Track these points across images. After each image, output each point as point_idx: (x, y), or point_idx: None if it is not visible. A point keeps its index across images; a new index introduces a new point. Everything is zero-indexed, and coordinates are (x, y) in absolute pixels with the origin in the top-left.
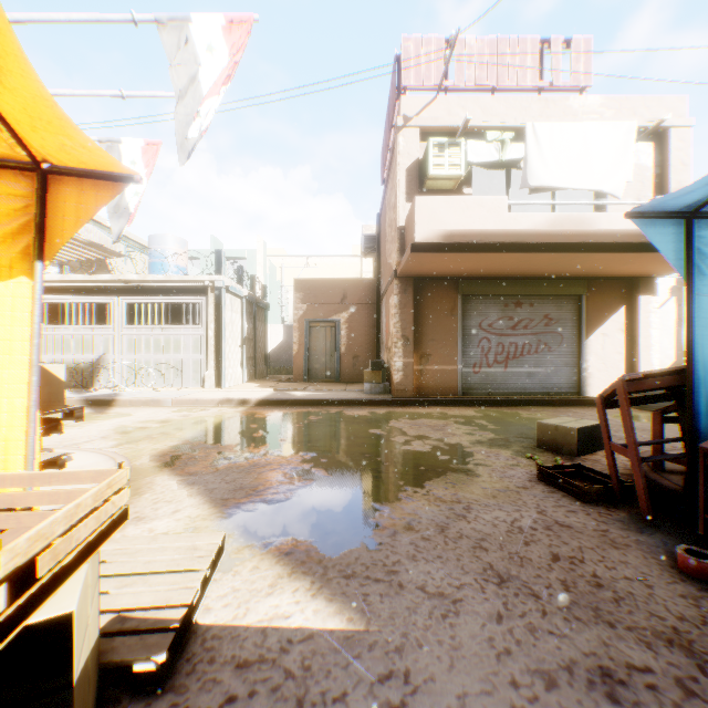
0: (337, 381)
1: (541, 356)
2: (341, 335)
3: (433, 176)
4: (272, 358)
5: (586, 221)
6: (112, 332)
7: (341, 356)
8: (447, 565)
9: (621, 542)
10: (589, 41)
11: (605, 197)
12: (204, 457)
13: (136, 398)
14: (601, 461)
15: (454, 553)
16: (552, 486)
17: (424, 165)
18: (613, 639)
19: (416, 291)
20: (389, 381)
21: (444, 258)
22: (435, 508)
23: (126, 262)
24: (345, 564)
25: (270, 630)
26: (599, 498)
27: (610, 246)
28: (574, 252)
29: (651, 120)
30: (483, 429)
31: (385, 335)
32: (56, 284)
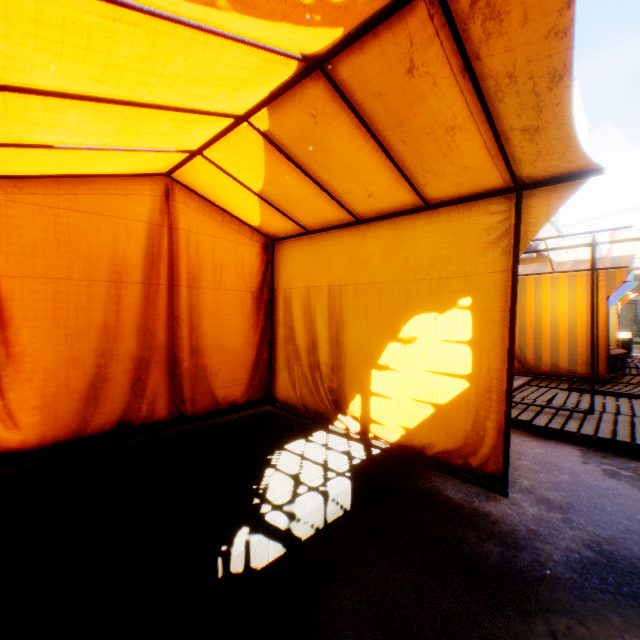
0: (635, 336)
1: None
2: (637, 309)
3: None
4: None
5: None
6: None
7: (637, 321)
8: None
9: None
10: None
11: None
12: None
13: None
14: None
15: None
16: None
17: None
18: None
19: None
20: None
21: None
22: None
23: None
24: None
25: None
26: None
27: None
28: None
29: None
30: None
31: None
32: None
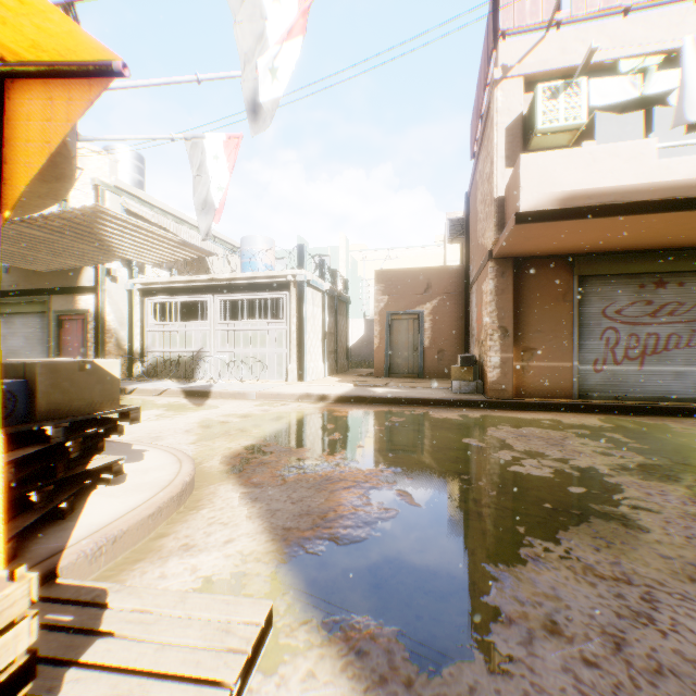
0: (421, 376)
1: (695, 351)
2: (424, 328)
3: (541, 131)
4: (354, 352)
5: None
6: (208, 328)
7: (424, 350)
8: None
9: None
10: None
11: None
12: (273, 463)
13: (224, 391)
14: None
15: None
16: None
17: (528, 120)
18: None
19: (516, 274)
20: (482, 378)
21: (558, 228)
22: (588, 588)
23: (223, 264)
24: None
25: None
26: None
27: None
28: None
29: None
30: (622, 448)
31: (476, 327)
32: (165, 286)
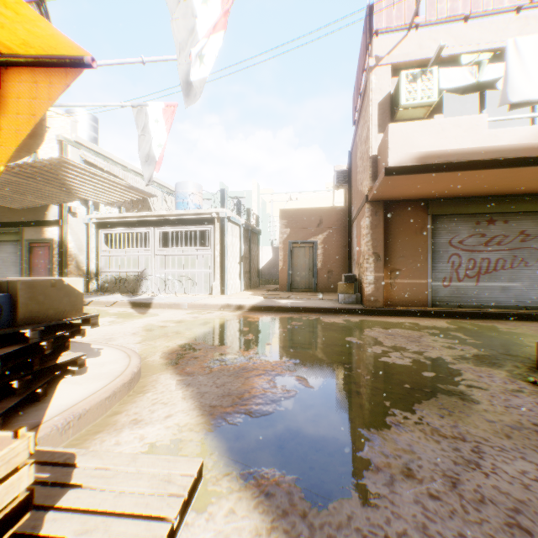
0: (315, 291)
1: (516, 271)
2: (317, 254)
3: (404, 106)
4: (263, 272)
5: None
6: (150, 253)
7: (317, 271)
8: None
9: None
10: None
11: None
12: (202, 357)
13: (163, 302)
14: None
15: (480, 531)
16: None
17: (395, 98)
18: None
19: (386, 213)
20: (361, 292)
21: (416, 179)
22: (434, 444)
23: (162, 204)
24: (335, 525)
25: None
26: None
27: None
28: None
29: None
30: (462, 343)
31: (356, 253)
32: (115, 220)
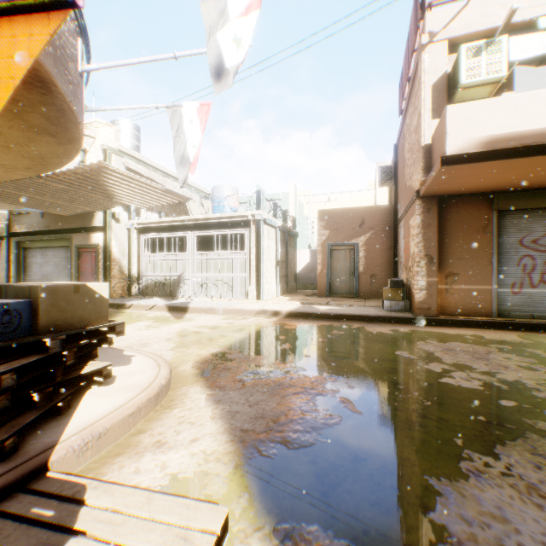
0: (356, 296)
1: None
2: (359, 257)
3: (464, 85)
4: (300, 277)
5: None
6: (187, 257)
7: (359, 275)
8: None
9: None
10: None
11: None
12: (235, 368)
13: (199, 307)
14: None
15: None
16: None
17: (452, 77)
18: None
19: (440, 210)
20: (409, 299)
21: (480, 169)
22: (535, 510)
23: (199, 208)
24: None
25: None
26: None
27: None
28: None
29: None
30: (544, 363)
31: (403, 255)
32: (154, 225)
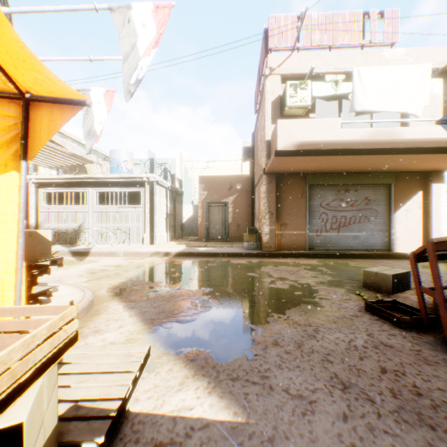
0: (226, 240)
1: (362, 225)
2: (229, 211)
3: (289, 106)
4: (185, 226)
5: (395, 133)
6: (87, 210)
7: (229, 225)
8: (304, 373)
9: (431, 360)
10: (396, 12)
11: (408, 117)
12: (140, 290)
13: (101, 251)
14: (409, 298)
15: (308, 364)
16: (376, 315)
17: (283, 99)
18: (435, 440)
19: (278, 182)
20: (260, 241)
21: (297, 160)
22: (293, 329)
23: (97, 167)
24: (232, 369)
25: (178, 418)
26: (411, 325)
27: (412, 149)
28: (387, 154)
29: (440, 63)
30: (324, 274)
31: (257, 211)
32: (55, 181)
